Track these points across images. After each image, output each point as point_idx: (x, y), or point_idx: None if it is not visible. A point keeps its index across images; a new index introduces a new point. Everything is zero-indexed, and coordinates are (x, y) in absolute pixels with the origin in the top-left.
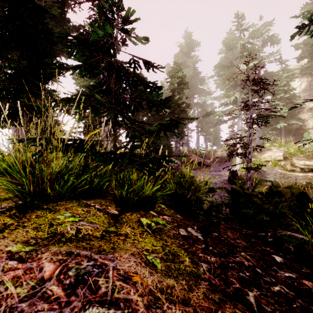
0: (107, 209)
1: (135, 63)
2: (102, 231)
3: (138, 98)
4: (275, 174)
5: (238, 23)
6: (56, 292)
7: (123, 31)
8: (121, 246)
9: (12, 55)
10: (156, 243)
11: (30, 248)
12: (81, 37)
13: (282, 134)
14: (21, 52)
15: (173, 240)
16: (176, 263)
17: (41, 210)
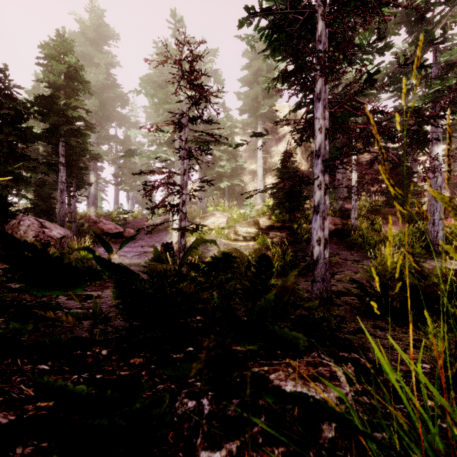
0: None
1: None
2: None
3: None
4: (219, 245)
5: (176, 28)
6: None
7: None
8: None
9: None
10: None
11: None
12: None
13: (226, 196)
14: None
15: None
16: None
17: None
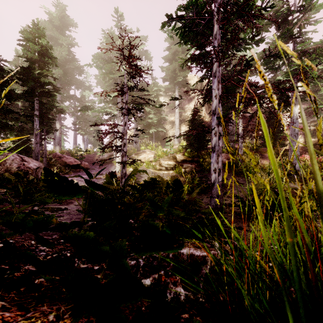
0: None
1: None
2: None
3: None
4: (148, 173)
5: (118, 21)
6: None
7: None
8: None
9: None
10: None
11: None
12: None
13: (153, 139)
14: None
15: None
16: None
17: None
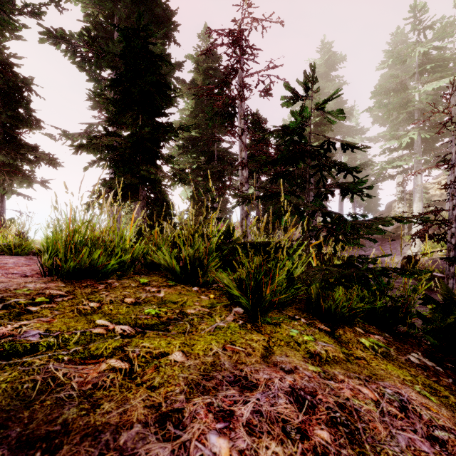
0: (314, 323)
1: (329, 145)
2: (341, 353)
3: (334, 187)
4: None
5: (415, 20)
6: (396, 412)
7: (317, 109)
8: (377, 372)
9: (127, 118)
10: (402, 372)
11: (319, 368)
12: (223, 97)
13: None
14: (144, 116)
15: (414, 369)
16: (442, 398)
17: (267, 324)
